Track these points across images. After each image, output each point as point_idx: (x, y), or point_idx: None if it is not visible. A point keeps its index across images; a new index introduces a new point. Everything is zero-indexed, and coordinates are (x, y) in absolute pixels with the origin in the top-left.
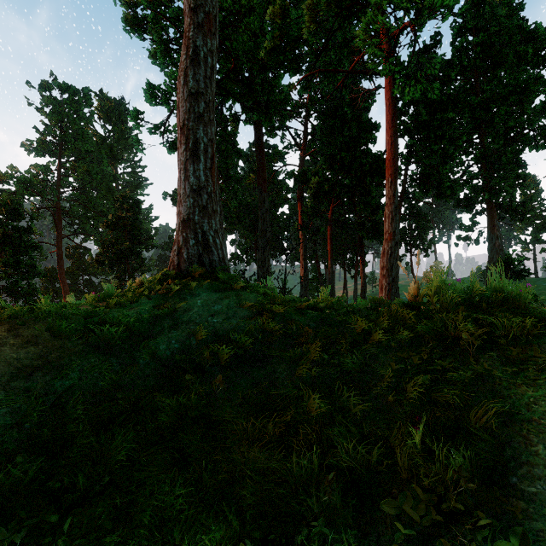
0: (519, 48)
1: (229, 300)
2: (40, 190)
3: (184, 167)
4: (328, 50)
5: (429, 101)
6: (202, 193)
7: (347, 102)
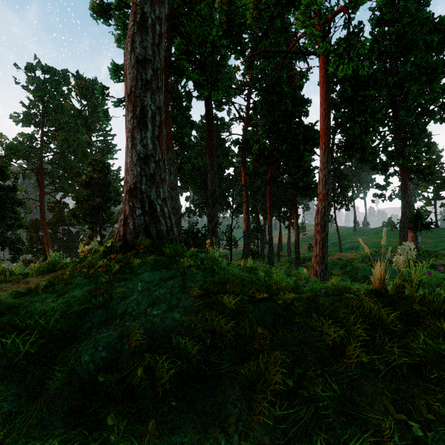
0: (426, 37)
1: (173, 282)
2: (25, 155)
3: (131, 135)
4: (267, 38)
5: (353, 81)
6: (149, 161)
7: (285, 80)
